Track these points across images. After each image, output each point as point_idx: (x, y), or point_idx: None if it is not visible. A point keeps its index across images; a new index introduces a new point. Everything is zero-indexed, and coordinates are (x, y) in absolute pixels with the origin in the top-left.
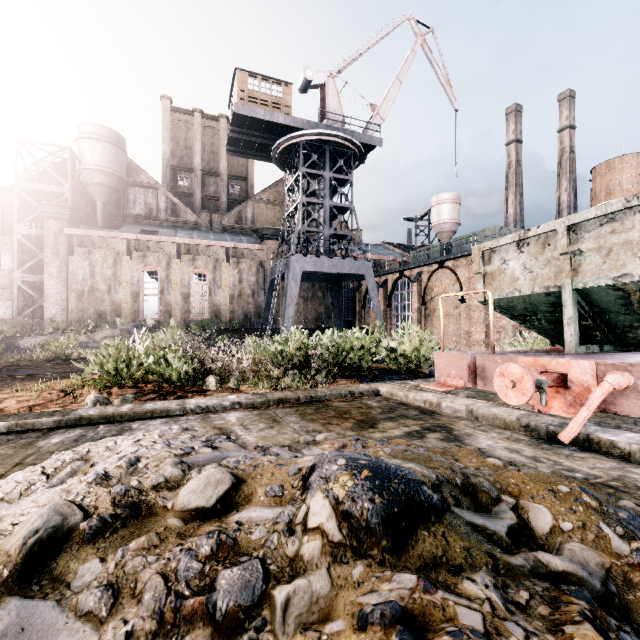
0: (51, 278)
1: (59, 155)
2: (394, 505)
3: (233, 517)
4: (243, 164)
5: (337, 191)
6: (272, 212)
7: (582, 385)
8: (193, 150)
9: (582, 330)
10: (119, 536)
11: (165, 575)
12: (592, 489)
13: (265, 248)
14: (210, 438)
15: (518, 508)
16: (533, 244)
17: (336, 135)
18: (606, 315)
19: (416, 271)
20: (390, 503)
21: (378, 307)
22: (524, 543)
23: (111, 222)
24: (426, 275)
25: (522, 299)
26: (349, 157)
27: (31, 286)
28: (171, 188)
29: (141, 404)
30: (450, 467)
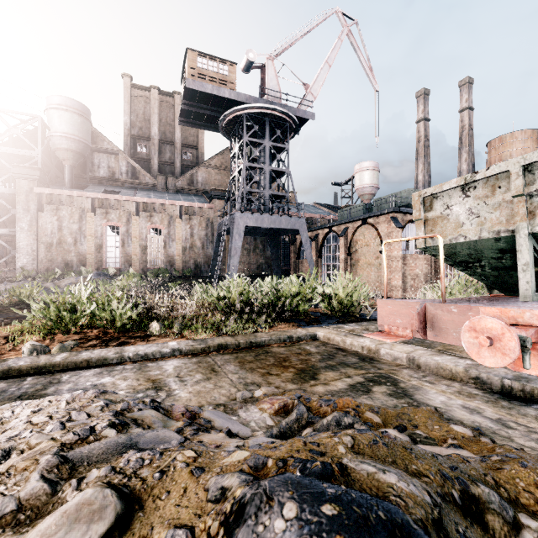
0: (22, 231)
1: (30, 123)
2: None
3: None
4: (194, 134)
5: (275, 158)
6: (219, 176)
7: None
8: (151, 122)
9: None
10: None
11: None
12: None
13: (213, 207)
14: (127, 405)
15: None
16: (481, 187)
17: (274, 109)
18: None
19: (343, 227)
20: None
21: (311, 257)
22: None
23: (78, 183)
24: (351, 230)
25: (467, 245)
26: (286, 128)
27: (5, 239)
28: (131, 154)
29: (77, 353)
30: (439, 469)
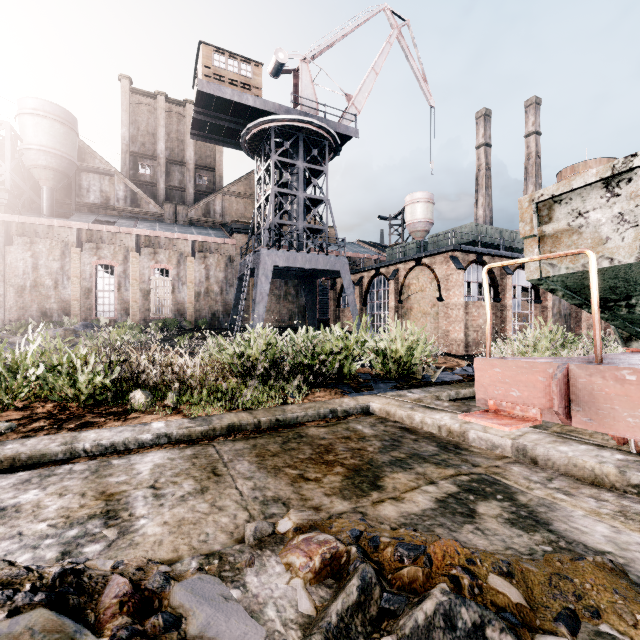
0: None
1: None
2: None
3: None
4: (211, 154)
5: (311, 183)
6: (243, 206)
7: None
8: (156, 136)
9: None
10: None
11: None
12: None
13: (234, 242)
14: None
15: None
16: None
17: (310, 122)
18: None
19: (392, 268)
20: None
21: (354, 305)
22: None
23: (60, 210)
24: (403, 272)
25: (613, 272)
26: (324, 147)
27: None
28: (131, 176)
29: None
30: None
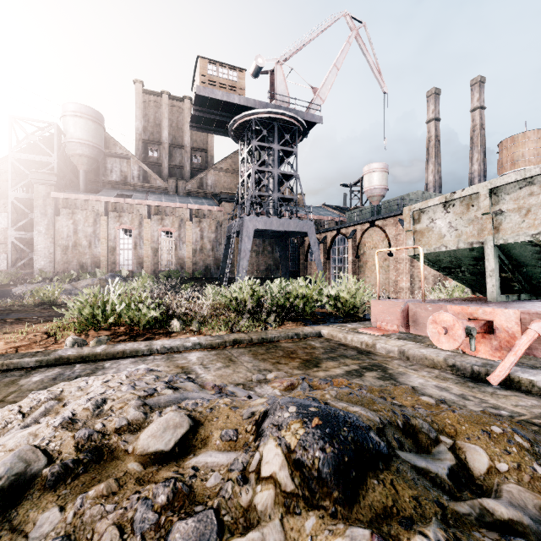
0: (40, 235)
1: (47, 130)
2: (344, 454)
3: (190, 461)
4: (204, 138)
5: (284, 161)
6: (229, 179)
7: (507, 331)
8: (161, 126)
9: (501, 281)
10: (80, 482)
11: (121, 526)
12: (520, 428)
13: (223, 209)
14: (172, 379)
15: (455, 448)
16: (458, 205)
17: (283, 113)
18: (523, 268)
19: (351, 229)
20: (340, 452)
21: (319, 260)
22: (464, 484)
23: (91, 187)
24: (359, 232)
25: (448, 253)
26: (294, 132)
27: (23, 242)
28: (143, 158)
29: (113, 345)
30: (391, 409)
